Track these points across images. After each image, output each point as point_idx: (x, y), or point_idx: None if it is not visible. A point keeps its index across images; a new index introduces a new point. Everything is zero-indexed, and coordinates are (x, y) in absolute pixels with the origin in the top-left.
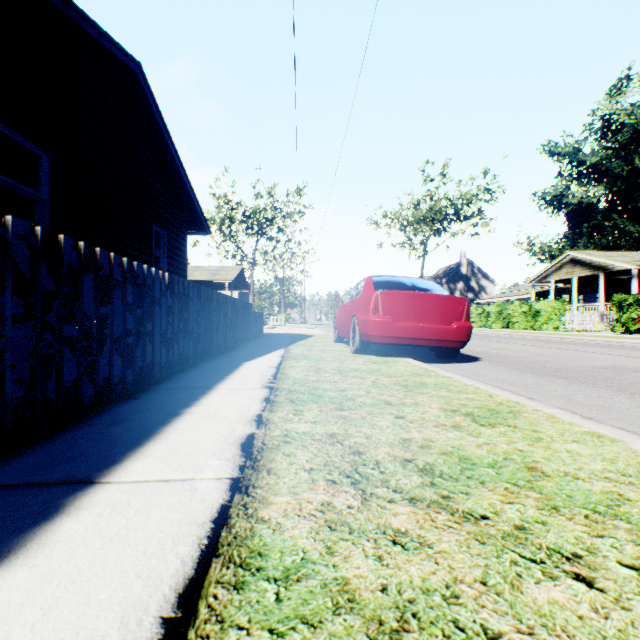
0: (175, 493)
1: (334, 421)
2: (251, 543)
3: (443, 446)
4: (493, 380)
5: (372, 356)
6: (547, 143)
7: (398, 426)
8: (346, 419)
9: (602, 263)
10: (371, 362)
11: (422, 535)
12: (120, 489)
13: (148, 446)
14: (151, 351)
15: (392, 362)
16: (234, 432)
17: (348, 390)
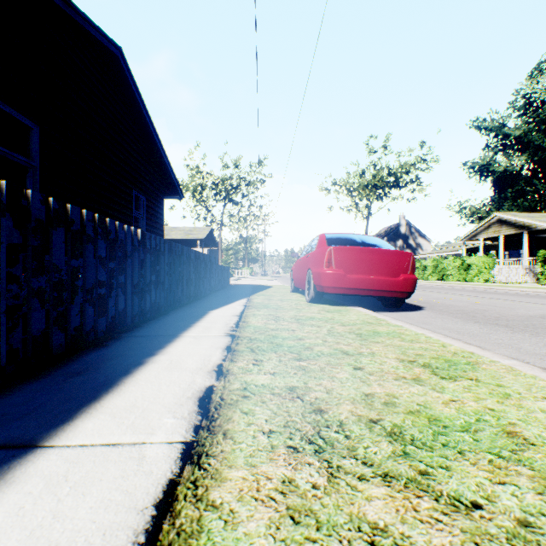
0: (120, 463)
1: (293, 372)
2: (196, 544)
3: (408, 403)
4: (439, 328)
5: (325, 305)
6: (476, 119)
7: (358, 379)
8: (305, 370)
9: (526, 223)
10: (325, 311)
11: (406, 534)
12: (61, 456)
13: (104, 400)
14: (123, 301)
15: (344, 311)
16: (193, 384)
17: (305, 339)
